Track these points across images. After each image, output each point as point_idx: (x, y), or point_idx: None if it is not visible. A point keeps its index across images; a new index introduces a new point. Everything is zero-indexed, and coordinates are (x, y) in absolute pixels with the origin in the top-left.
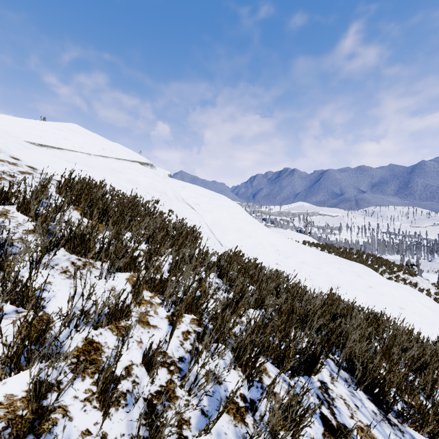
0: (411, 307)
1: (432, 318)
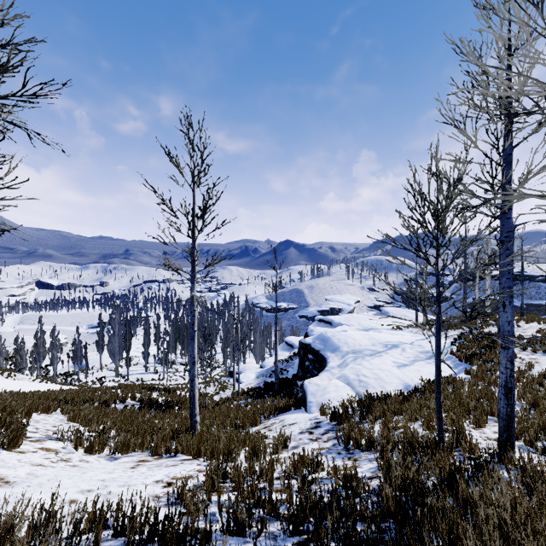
0: (10, 387)
1: (21, 388)
